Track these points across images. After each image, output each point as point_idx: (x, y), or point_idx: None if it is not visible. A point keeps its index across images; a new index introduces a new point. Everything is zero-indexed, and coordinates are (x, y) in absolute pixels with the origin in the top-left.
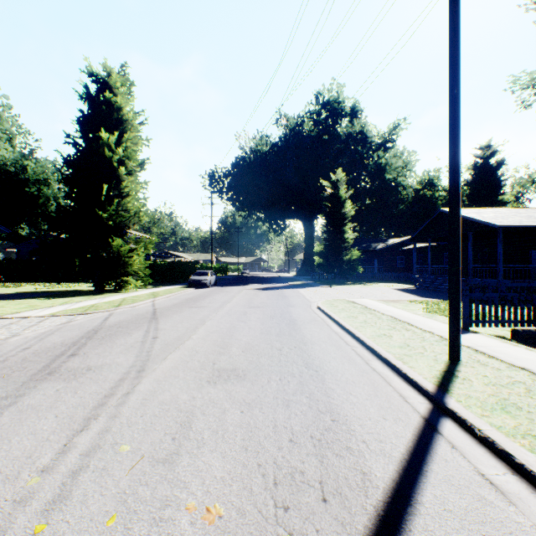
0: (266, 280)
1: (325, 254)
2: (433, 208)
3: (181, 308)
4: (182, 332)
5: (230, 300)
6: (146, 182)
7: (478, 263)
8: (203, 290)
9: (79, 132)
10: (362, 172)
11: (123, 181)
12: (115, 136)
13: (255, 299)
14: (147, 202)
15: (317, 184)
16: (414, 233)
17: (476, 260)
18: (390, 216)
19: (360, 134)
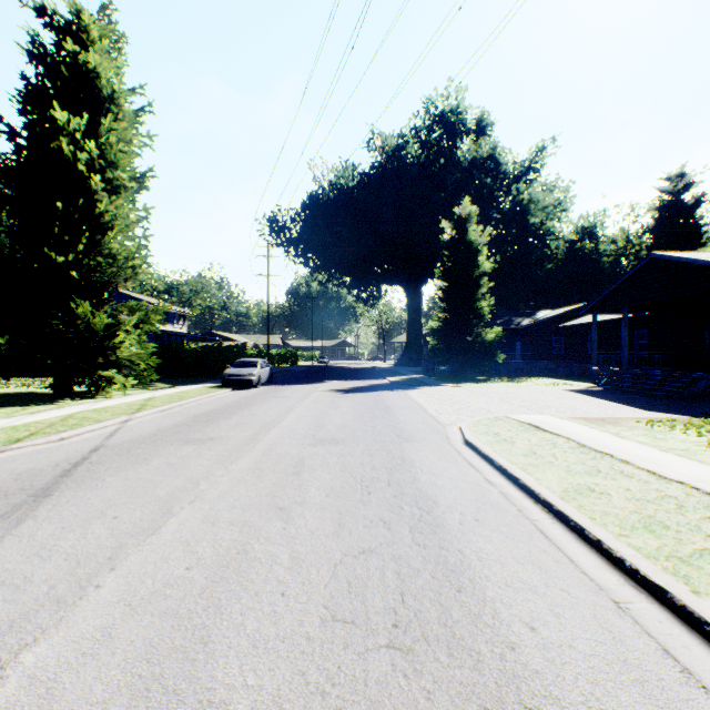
0: (353, 373)
1: (444, 333)
2: (595, 269)
3: (158, 446)
4: (14, 611)
5: (281, 418)
6: (148, 209)
7: (705, 347)
8: (245, 392)
9: (23, 116)
10: (493, 214)
11: (102, 203)
12: (85, 122)
13: (329, 416)
14: (150, 242)
15: (428, 231)
16: (597, 297)
17: (701, 341)
18: (532, 280)
19: (489, 160)
